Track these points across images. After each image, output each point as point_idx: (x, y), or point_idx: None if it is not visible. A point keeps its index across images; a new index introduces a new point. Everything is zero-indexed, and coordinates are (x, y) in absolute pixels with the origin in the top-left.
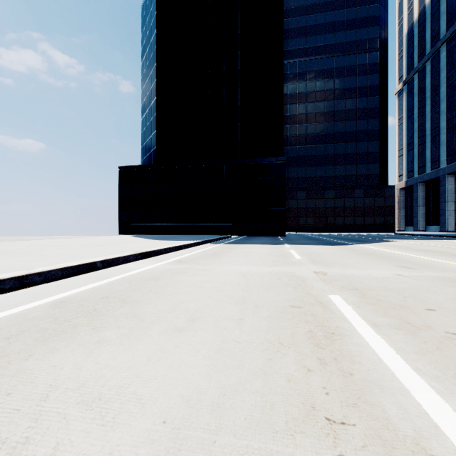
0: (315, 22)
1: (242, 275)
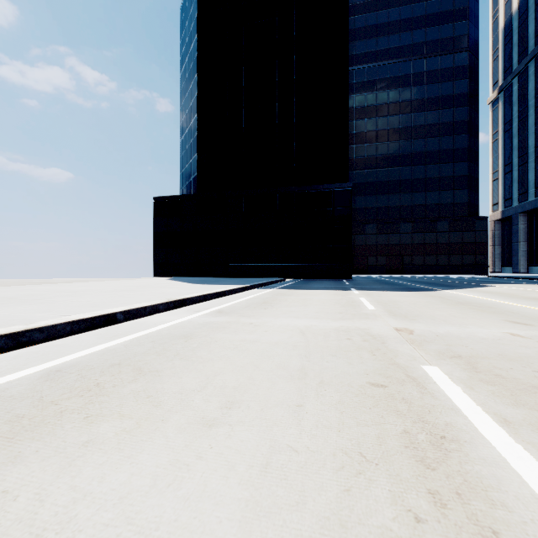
0: (387, 19)
1: (300, 332)
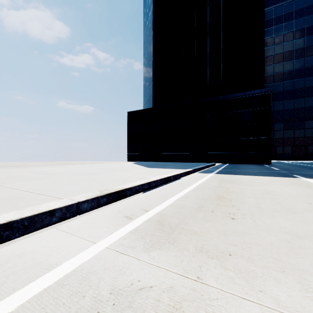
0: None
1: None
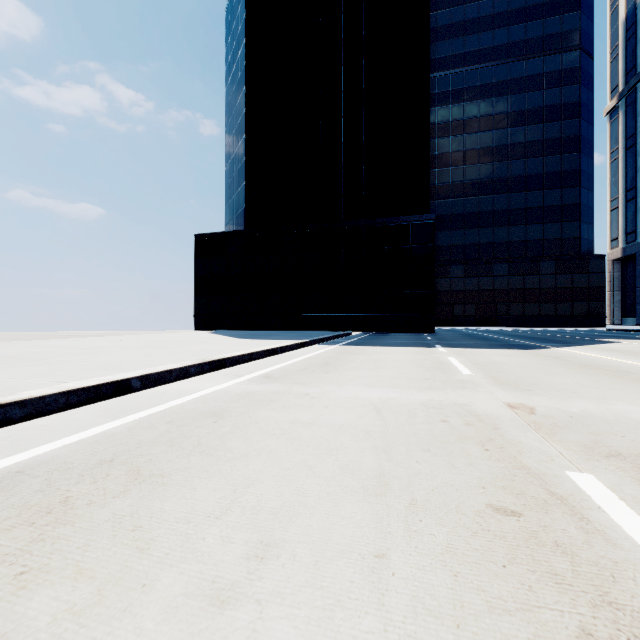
0: (478, 13)
1: (373, 410)
